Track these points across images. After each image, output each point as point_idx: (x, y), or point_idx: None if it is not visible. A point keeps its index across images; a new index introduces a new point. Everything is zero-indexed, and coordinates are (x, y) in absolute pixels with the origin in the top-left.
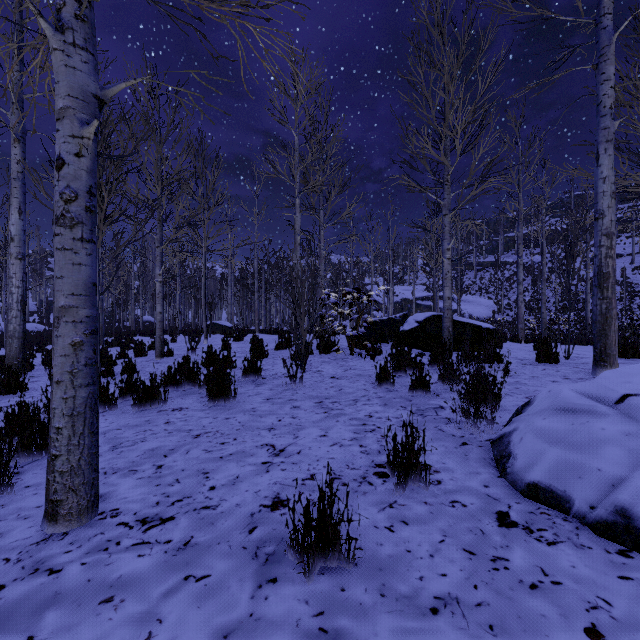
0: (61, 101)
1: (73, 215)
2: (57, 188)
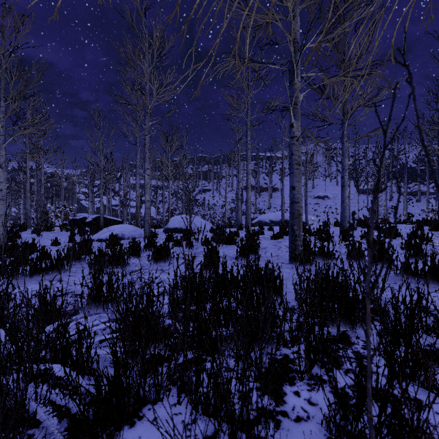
0: (2, 180)
1: (4, 199)
2: (1, 194)
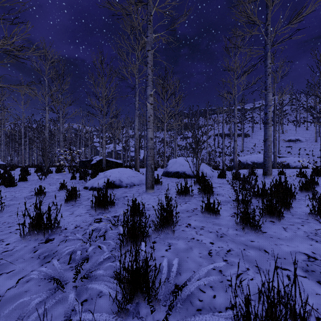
0: None
1: None
2: None
